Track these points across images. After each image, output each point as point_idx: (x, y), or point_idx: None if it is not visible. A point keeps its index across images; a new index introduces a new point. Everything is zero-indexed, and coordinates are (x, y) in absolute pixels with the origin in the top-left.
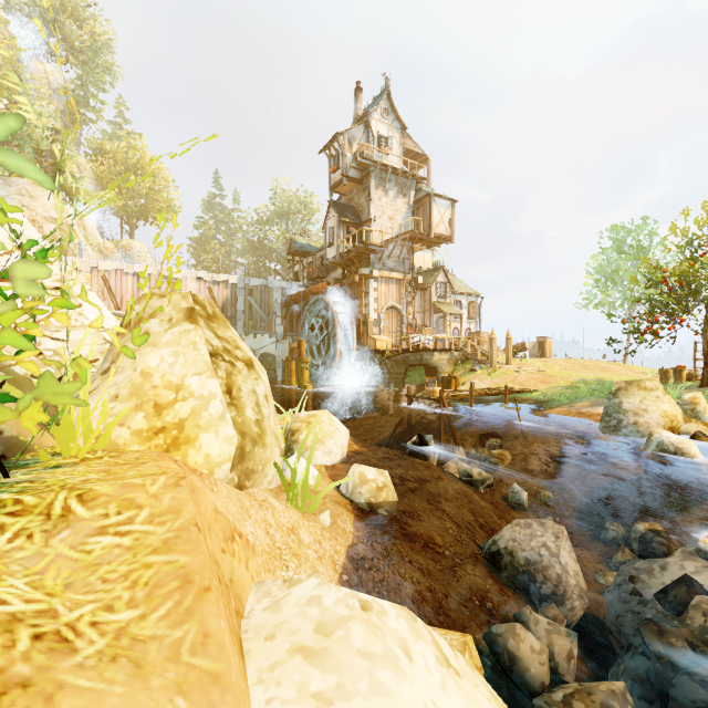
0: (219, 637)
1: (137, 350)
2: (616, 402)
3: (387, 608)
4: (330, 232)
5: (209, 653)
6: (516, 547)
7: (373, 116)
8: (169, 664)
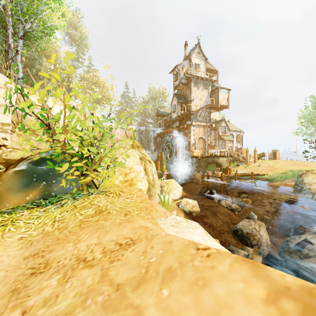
0: (155, 218)
1: (118, 157)
2: (301, 179)
3: (192, 222)
4: (174, 107)
5: (154, 220)
6: (243, 228)
7: (192, 56)
8: (147, 219)
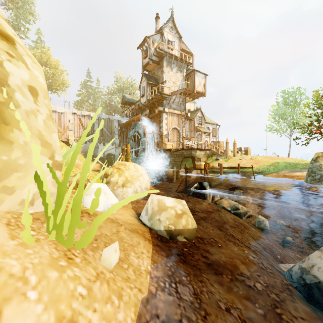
0: None
1: None
2: (317, 164)
3: None
4: (142, 89)
5: None
6: None
7: (165, 30)
8: None
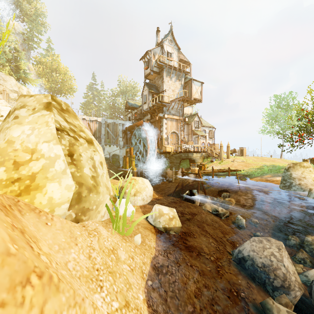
0: None
1: (9, 127)
2: (288, 173)
3: None
4: (144, 97)
5: None
6: (255, 255)
7: (165, 43)
8: None
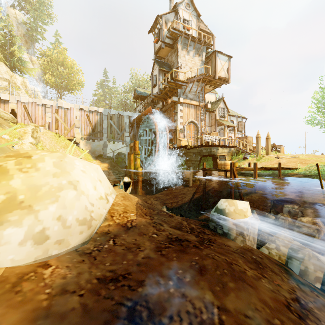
0: None
1: None
2: None
3: None
4: (154, 78)
5: None
6: None
7: (180, 7)
8: None
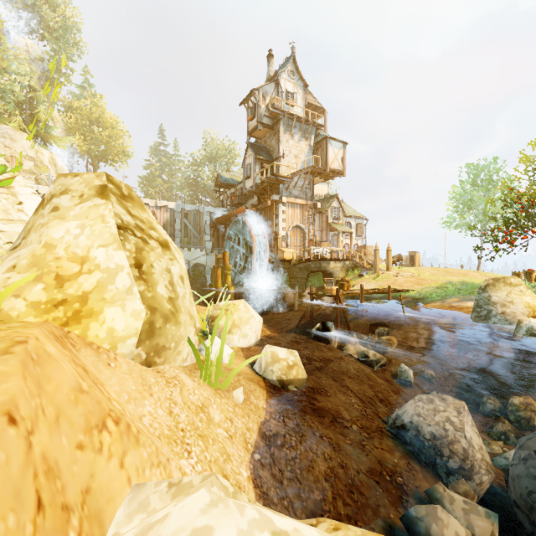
0: None
1: (45, 223)
2: (486, 295)
3: None
4: (248, 167)
5: None
6: (421, 421)
7: (282, 76)
8: None
